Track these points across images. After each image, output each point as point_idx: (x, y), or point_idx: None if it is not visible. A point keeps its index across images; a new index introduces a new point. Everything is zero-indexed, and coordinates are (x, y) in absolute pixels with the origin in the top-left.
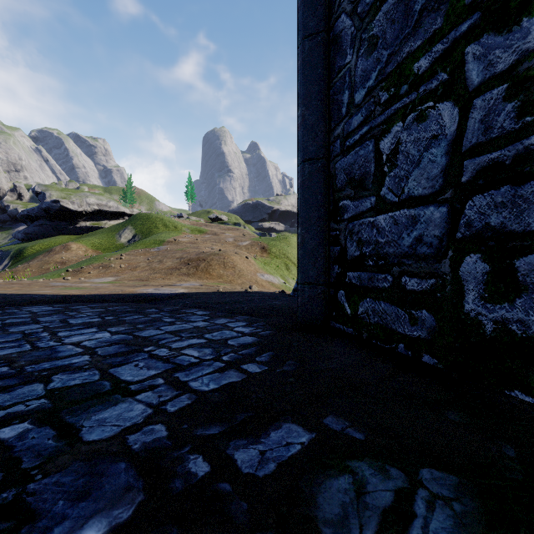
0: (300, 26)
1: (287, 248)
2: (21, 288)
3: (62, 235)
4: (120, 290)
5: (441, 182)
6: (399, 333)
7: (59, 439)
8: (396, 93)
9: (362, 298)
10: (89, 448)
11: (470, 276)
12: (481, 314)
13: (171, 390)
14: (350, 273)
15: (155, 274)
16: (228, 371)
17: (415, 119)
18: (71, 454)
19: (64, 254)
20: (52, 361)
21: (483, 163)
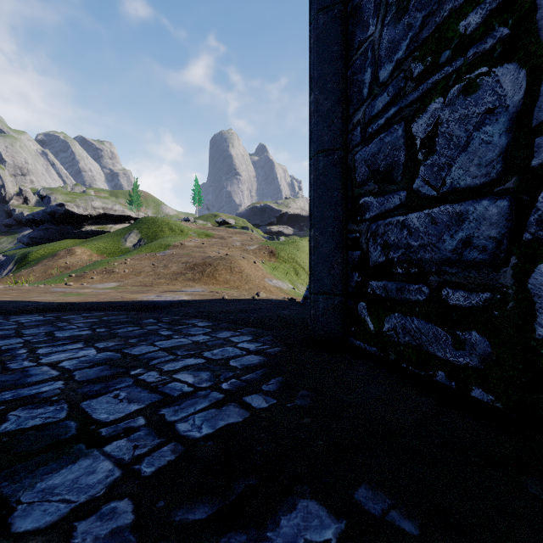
0: None
1: (296, 252)
2: (19, 294)
3: (68, 239)
4: (120, 297)
5: (500, 168)
6: (438, 357)
7: None
8: (434, 63)
9: (389, 312)
10: None
11: None
12: None
13: (152, 436)
14: (372, 282)
15: (160, 280)
16: (227, 406)
17: (460, 92)
18: None
19: (69, 258)
20: (17, 389)
21: None
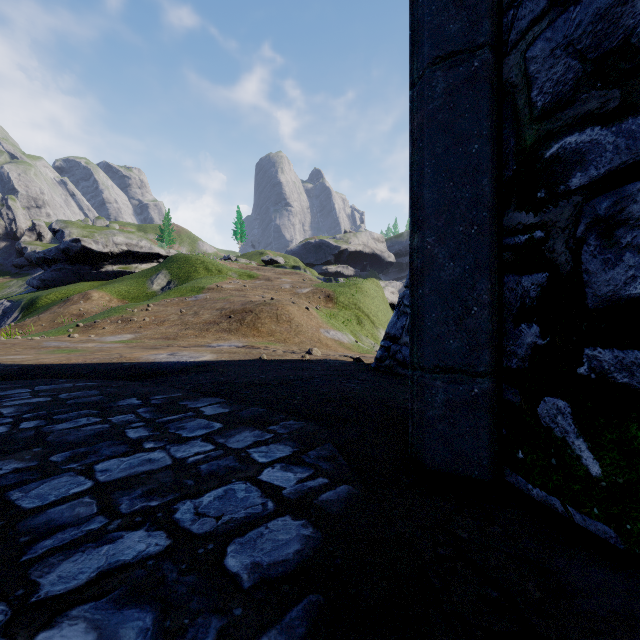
0: None
1: (358, 296)
2: None
3: (84, 282)
4: (118, 356)
5: None
6: None
7: None
8: None
9: None
10: None
11: None
12: None
13: None
14: (599, 350)
15: (187, 331)
16: None
17: None
18: None
19: (83, 304)
20: None
21: None
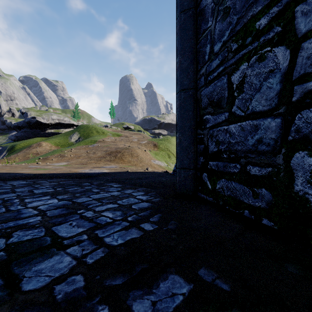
0: (178, 5)
1: (169, 145)
2: (10, 169)
3: (37, 137)
4: (69, 171)
5: (276, 101)
6: (245, 203)
7: (4, 288)
8: (243, 43)
9: (219, 178)
10: (24, 298)
11: (299, 166)
12: (308, 194)
13: (91, 244)
14: (210, 162)
15: (91, 161)
16: (131, 229)
17: (256, 60)
18: (9, 304)
19: (38, 148)
20: (16, 221)
21: (309, 87)
